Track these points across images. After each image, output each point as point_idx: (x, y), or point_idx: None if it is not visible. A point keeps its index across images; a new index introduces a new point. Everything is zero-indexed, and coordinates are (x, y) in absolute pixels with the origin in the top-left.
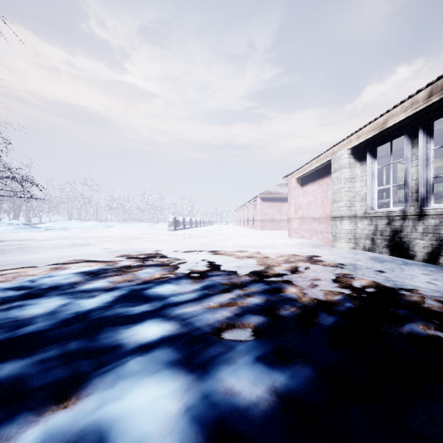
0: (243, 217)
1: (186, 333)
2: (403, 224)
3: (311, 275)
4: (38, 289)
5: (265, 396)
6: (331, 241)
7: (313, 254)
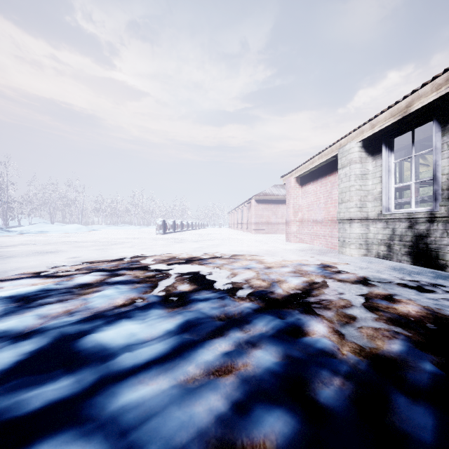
0: (237, 219)
1: None
2: (431, 228)
3: (333, 296)
4: None
5: None
6: (336, 247)
7: (322, 263)
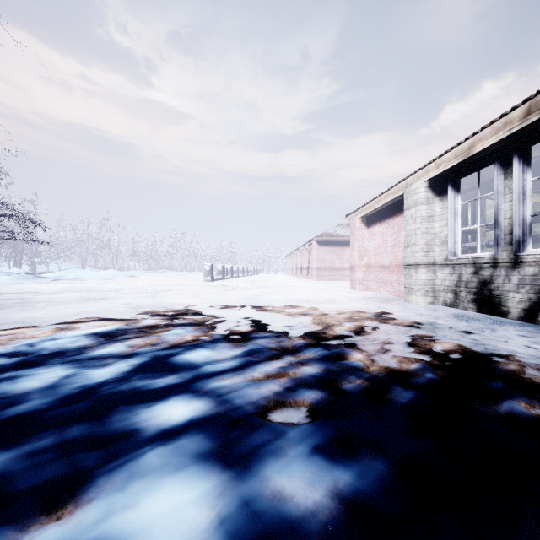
0: (296, 264)
1: (223, 414)
2: (494, 273)
3: (381, 337)
4: (37, 356)
5: (325, 503)
6: (403, 295)
7: (383, 310)
